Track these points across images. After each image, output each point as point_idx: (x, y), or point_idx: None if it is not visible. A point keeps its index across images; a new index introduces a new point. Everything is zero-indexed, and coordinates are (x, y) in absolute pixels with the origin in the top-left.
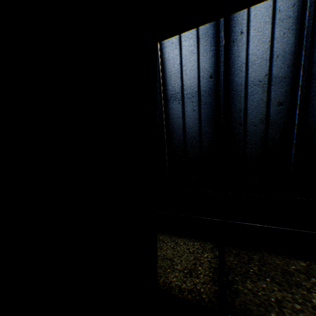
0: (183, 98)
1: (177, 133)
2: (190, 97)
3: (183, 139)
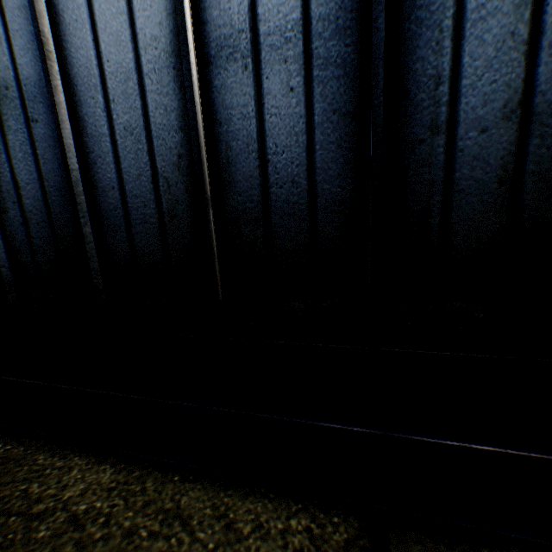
0: (257, 49)
1: (244, 168)
2: (278, 44)
3: (262, 188)
